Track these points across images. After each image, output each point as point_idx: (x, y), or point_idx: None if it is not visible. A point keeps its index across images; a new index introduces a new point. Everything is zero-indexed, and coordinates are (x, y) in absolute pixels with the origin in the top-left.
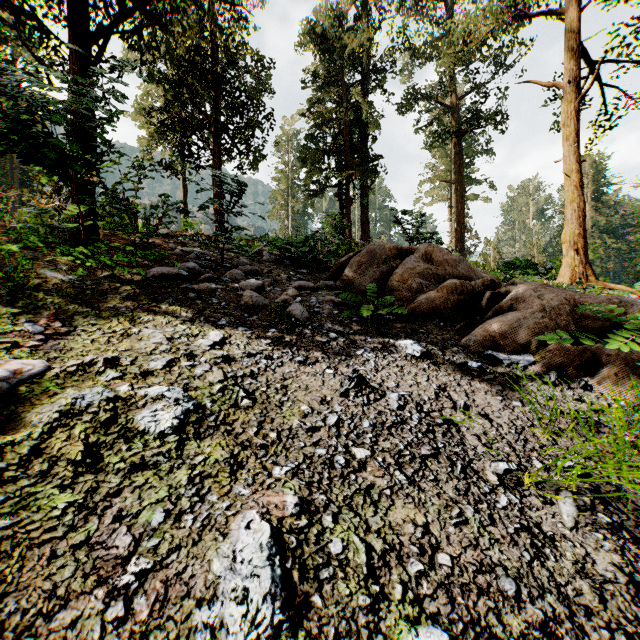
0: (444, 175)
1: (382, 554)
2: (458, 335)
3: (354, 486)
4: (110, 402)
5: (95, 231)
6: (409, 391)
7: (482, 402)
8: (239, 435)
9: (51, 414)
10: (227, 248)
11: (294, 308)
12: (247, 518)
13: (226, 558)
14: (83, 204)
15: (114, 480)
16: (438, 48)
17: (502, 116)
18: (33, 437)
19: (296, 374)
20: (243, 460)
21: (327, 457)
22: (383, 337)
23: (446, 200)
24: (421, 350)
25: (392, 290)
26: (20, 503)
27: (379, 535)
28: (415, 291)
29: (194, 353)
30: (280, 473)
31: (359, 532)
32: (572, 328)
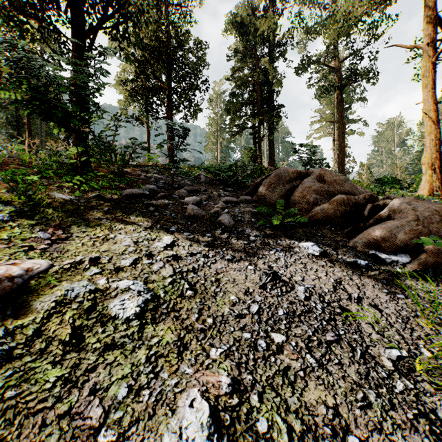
0: (329, 117)
1: (301, 434)
2: (346, 237)
3: (274, 367)
4: (91, 293)
5: (88, 164)
6: (312, 284)
7: (371, 294)
8: (184, 320)
9: (49, 303)
10: (176, 173)
11: (223, 218)
12: (191, 396)
13: (174, 433)
14: (80, 146)
15: (92, 357)
16: (325, 26)
17: (373, 72)
18: (36, 321)
19: (226, 269)
20: (187, 342)
21: (251, 340)
22: (289, 239)
23: (330, 135)
24: (319, 250)
25: (294, 203)
26: (23, 376)
27: (297, 415)
28: (312, 204)
29: (152, 253)
30: (216, 354)
31: (280, 412)
32: (441, 233)
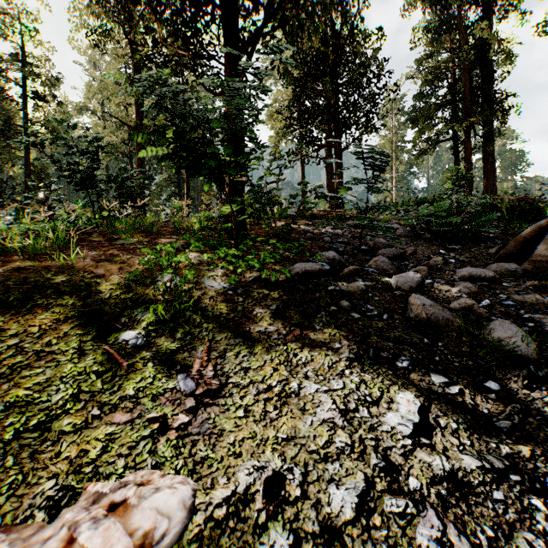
0: None
1: None
2: None
3: None
4: None
5: (243, 225)
6: None
7: None
8: None
9: None
10: (354, 224)
11: (508, 333)
12: None
13: None
14: (235, 204)
15: None
16: None
17: None
18: None
19: None
20: None
21: None
22: None
23: None
24: None
25: None
26: None
27: None
28: None
29: (391, 460)
30: None
31: None
32: None
